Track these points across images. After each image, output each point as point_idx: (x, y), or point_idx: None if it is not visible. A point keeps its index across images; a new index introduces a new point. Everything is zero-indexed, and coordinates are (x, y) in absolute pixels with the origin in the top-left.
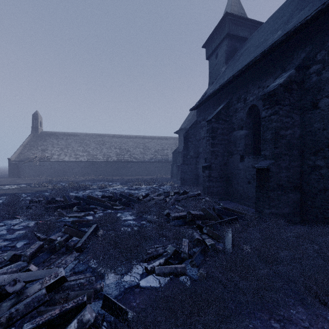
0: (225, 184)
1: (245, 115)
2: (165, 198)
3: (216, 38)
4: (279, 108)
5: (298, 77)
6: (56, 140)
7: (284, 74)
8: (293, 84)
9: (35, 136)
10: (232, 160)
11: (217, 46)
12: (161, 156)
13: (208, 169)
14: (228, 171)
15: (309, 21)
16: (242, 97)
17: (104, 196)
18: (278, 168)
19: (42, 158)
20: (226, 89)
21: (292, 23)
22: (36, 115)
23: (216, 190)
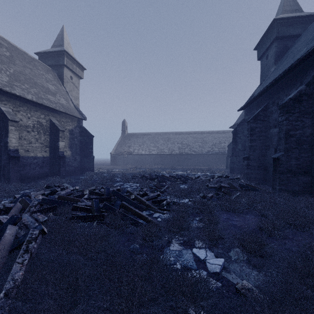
0: (263, 172)
1: (278, 116)
2: (210, 179)
3: (266, 41)
4: (289, 115)
5: (309, 90)
6: (136, 139)
7: (299, 88)
8: (303, 96)
9: (123, 137)
10: (269, 152)
11: (267, 48)
12: (218, 148)
13: (247, 159)
14: (266, 162)
15: (312, 51)
16: (275, 102)
17: (170, 176)
18: (287, 158)
19: (128, 152)
20: (265, 94)
21: (311, 45)
22: (124, 122)
23: (254, 176)
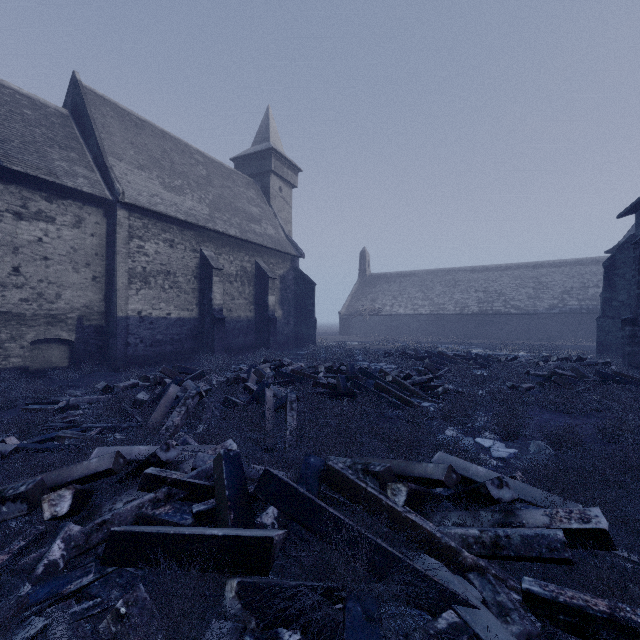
0: None
1: None
2: (538, 362)
3: None
4: None
5: None
6: (387, 285)
7: None
8: None
9: (362, 282)
10: None
11: None
12: (577, 300)
13: (631, 324)
14: None
15: None
16: None
17: (455, 355)
18: None
19: (372, 310)
20: None
21: None
22: (363, 253)
23: None
